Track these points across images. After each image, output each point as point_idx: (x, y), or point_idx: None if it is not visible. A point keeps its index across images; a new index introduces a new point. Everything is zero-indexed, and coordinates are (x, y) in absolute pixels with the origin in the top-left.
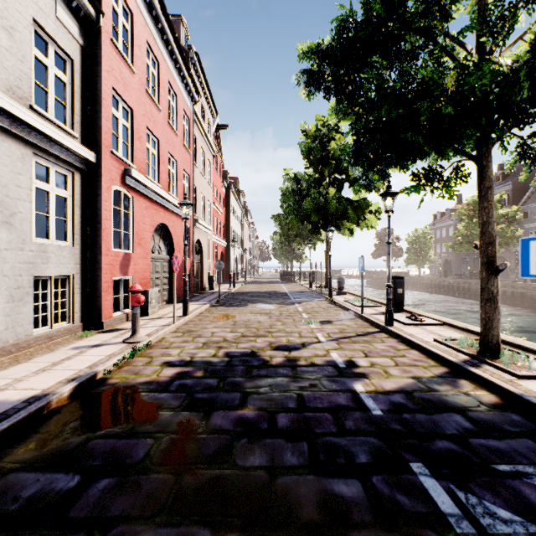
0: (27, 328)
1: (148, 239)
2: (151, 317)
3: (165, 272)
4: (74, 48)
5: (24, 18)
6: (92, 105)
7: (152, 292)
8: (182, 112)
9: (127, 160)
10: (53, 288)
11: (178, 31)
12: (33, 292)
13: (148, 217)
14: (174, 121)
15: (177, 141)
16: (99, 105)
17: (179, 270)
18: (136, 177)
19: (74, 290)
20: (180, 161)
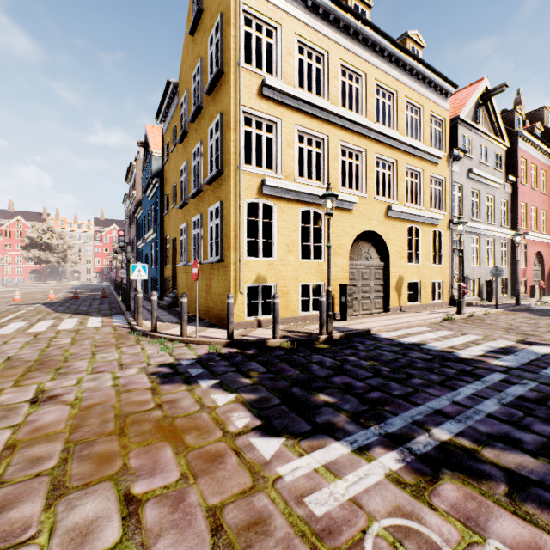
0: (499, 293)
1: (531, 261)
2: (536, 298)
3: (537, 277)
4: (507, 196)
5: (499, 201)
6: (513, 213)
7: (535, 287)
8: (548, 177)
9: (525, 228)
10: (503, 282)
11: (542, 116)
12: (500, 283)
13: (531, 250)
14: (543, 187)
15: (545, 198)
16: (516, 213)
17: (546, 276)
18: (529, 235)
19: (507, 283)
20: (547, 209)
